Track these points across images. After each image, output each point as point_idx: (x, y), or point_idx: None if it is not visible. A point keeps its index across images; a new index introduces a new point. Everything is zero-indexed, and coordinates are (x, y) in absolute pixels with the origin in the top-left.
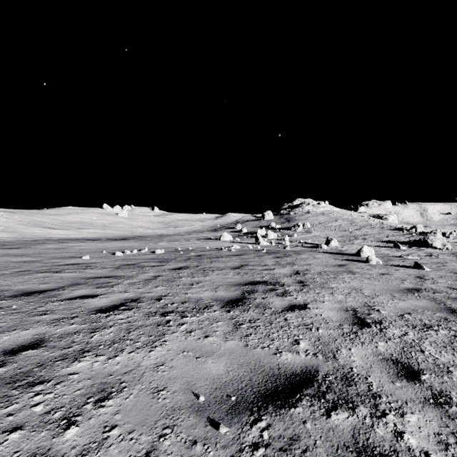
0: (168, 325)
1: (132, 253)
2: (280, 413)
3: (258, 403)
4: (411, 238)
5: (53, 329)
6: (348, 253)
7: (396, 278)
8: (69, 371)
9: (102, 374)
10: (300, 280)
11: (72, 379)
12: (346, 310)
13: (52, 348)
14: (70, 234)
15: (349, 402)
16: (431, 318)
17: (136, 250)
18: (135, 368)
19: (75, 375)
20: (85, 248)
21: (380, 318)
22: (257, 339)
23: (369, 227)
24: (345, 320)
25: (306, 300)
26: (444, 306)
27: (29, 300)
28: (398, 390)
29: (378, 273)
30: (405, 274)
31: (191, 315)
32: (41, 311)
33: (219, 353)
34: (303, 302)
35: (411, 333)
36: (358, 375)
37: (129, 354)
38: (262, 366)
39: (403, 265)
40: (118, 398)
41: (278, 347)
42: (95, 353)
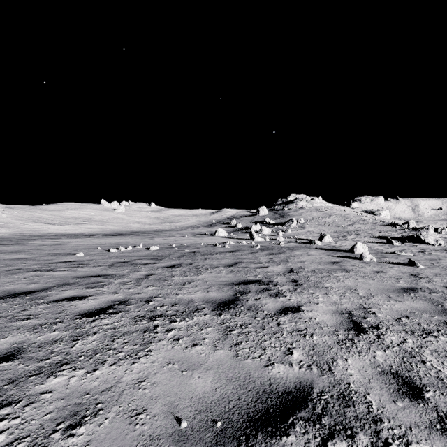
0: (155, 332)
1: (127, 249)
2: (270, 444)
3: (247, 429)
4: (404, 234)
5: (34, 337)
6: (341, 249)
7: (391, 276)
8: (42, 389)
9: (77, 393)
10: (293, 279)
11: (44, 399)
12: (341, 313)
13: (28, 360)
14: (68, 230)
15: (347, 428)
16: (430, 322)
17: (131, 247)
18: (114, 385)
19: (48, 394)
20: (81, 244)
21: (376, 322)
22: (248, 348)
23: (362, 222)
24: (340, 324)
25: (300, 302)
26: (442, 308)
27: (14, 302)
28: (401, 412)
29: (373, 271)
30: (399, 272)
31: (180, 320)
32: (25, 315)
33: (207, 366)
34: (297, 304)
35: (410, 340)
36: (356, 393)
37: (110, 367)
38: (252, 382)
39: (396, 262)
40: (91, 424)
41: (270, 357)
42: (73, 365)
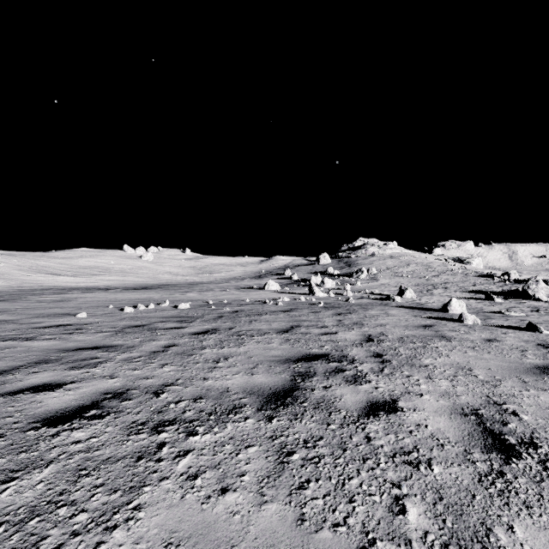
0: (158, 459)
1: (147, 308)
2: None
3: None
4: (505, 288)
5: None
6: (429, 307)
7: (511, 347)
8: None
9: None
10: (376, 351)
11: None
12: (463, 413)
13: None
14: (80, 282)
15: None
16: None
17: (153, 305)
18: None
19: None
20: (89, 301)
21: (526, 431)
22: (321, 497)
23: (450, 273)
24: (470, 438)
25: (394, 392)
26: None
27: None
28: None
29: (483, 339)
30: (520, 340)
31: (203, 431)
32: None
33: None
34: (390, 396)
35: None
36: None
37: None
38: None
39: (509, 325)
40: None
41: (366, 524)
42: None
